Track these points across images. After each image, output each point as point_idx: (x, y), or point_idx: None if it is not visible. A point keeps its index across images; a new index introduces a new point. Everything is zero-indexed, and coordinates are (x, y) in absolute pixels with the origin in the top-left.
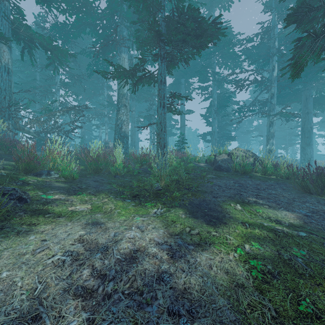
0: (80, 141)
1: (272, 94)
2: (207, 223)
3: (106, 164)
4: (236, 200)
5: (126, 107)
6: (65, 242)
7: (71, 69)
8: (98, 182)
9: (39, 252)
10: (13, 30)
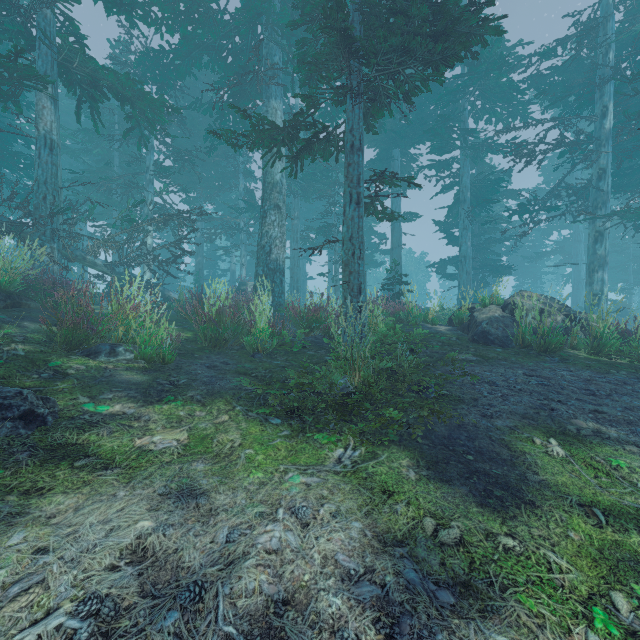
0: (194, 280)
1: (601, 169)
2: (481, 502)
3: (235, 328)
4: (544, 426)
5: (280, 211)
6: (94, 562)
7: (177, 142)
8: (215, 369)
9: (16, 596)
10: (62, 66)
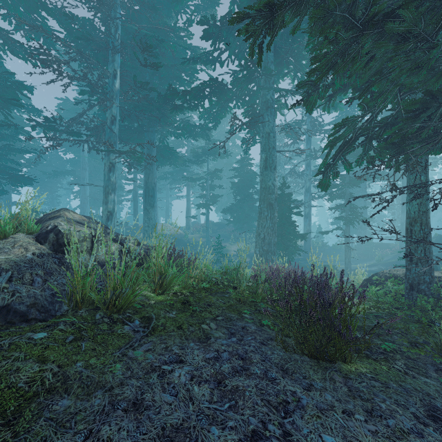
0: None
1: (113, 116)
2: None
3: None
4: None
5: None
6: None
7: None
8: None
9: None
10: None
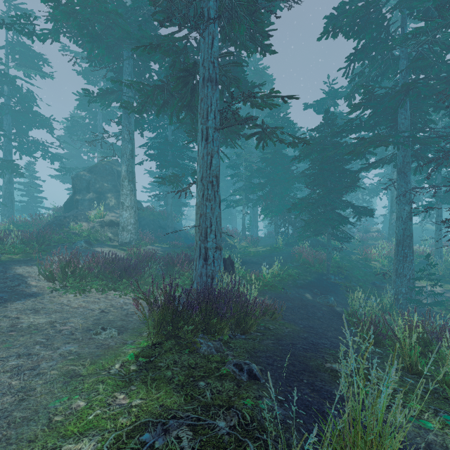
0: None
1: None
2: None
3: None
4: None
5: None
6: None
7: None
8: None
9: None
10: None
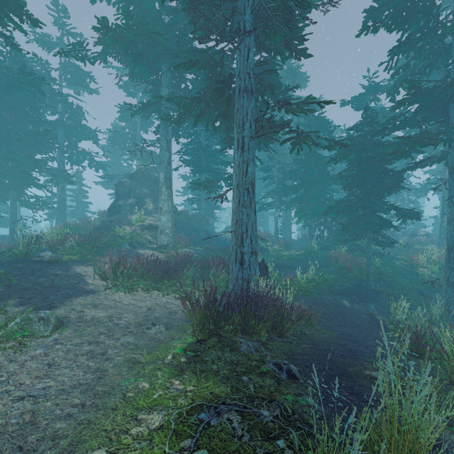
0: None
1: None
2: None
3: None
4: None
5: None
6: None
7: None
8: None
9: None
10: None
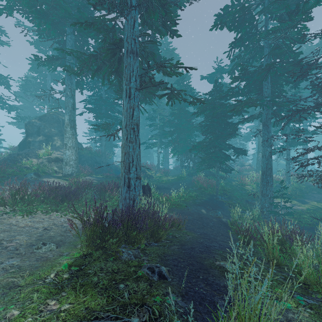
0: None
1: None
2: (302, 203)
3: None
4: (317, 201)
5: None
6: None
7: None
8: None
9: None
10: None
